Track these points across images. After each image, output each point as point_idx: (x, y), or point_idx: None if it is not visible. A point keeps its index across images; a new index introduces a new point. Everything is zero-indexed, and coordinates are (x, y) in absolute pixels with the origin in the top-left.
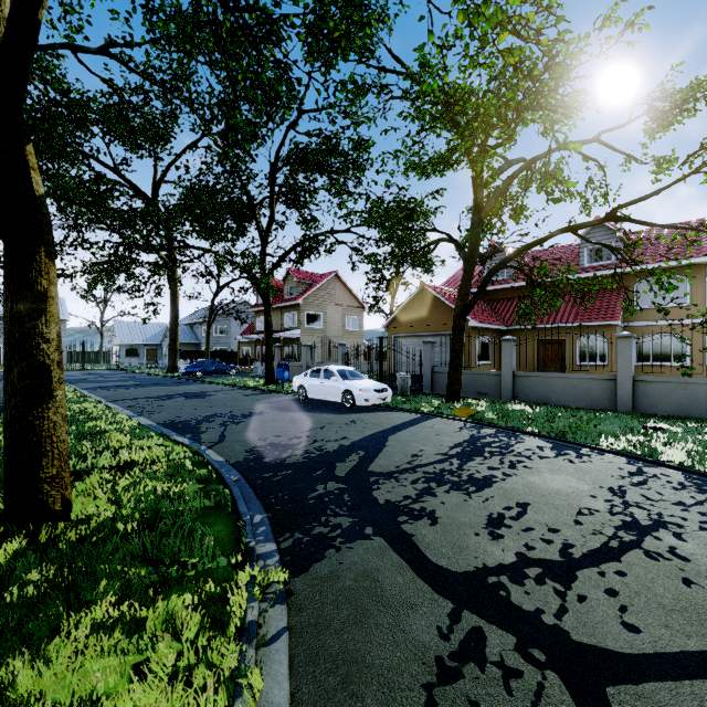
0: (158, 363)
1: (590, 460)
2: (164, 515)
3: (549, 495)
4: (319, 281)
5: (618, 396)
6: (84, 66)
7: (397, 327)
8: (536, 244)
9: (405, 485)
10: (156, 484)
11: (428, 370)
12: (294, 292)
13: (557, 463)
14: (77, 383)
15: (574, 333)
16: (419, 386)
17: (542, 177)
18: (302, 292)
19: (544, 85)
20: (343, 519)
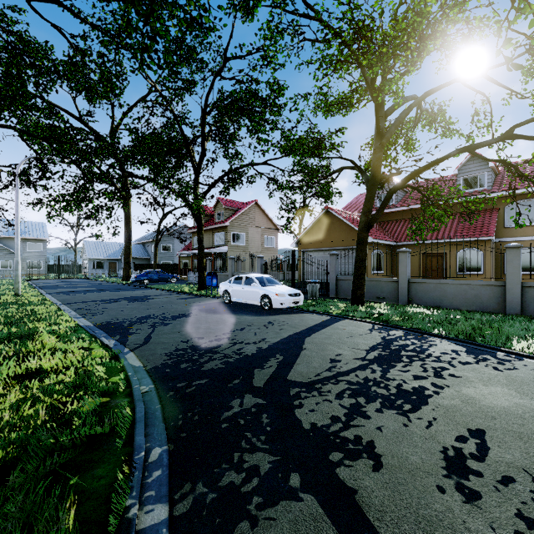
0: (117, 274)
1: (514, 366)
2: (31, 455)
3: (500, 417)
4: (243, 207)
5: (507, 300)
6: (36, 13)
7: (305, 243)
8: (434, 164)
9: (330, 400)
10: (50, 400)
11: (333, 278)
12: (222, 216)
13: (482, 370)
14: (47, 289)
15: (454, 247)
16: (325, 291)
17: (428, 117)
18: (229, 216)
19: (451, 6)
20: (260, 457)
